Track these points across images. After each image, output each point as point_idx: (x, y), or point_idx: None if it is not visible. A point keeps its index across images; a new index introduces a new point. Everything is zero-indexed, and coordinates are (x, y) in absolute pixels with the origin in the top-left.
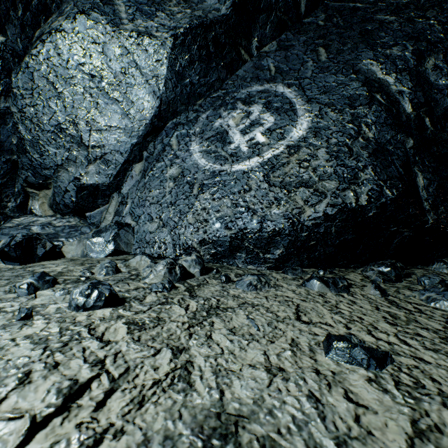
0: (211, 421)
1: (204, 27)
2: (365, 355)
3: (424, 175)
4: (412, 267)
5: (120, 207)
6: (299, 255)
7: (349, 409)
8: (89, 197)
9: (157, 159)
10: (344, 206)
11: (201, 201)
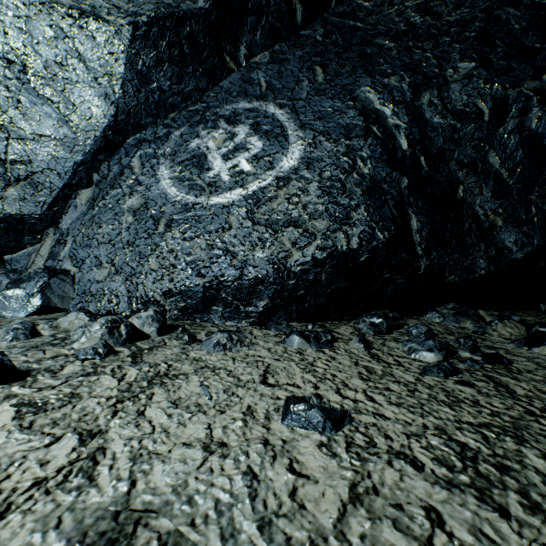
0: (102, 523)
1: (175, 19)
2: (322, 417)
3: (418, 218)
4: (408, 317)
5: (56, 248)
6: (287, 307)
7: (288, 482)
8: (9, 232)
9: (111, 184)
10: (335, 250)
11: (169, 242)
